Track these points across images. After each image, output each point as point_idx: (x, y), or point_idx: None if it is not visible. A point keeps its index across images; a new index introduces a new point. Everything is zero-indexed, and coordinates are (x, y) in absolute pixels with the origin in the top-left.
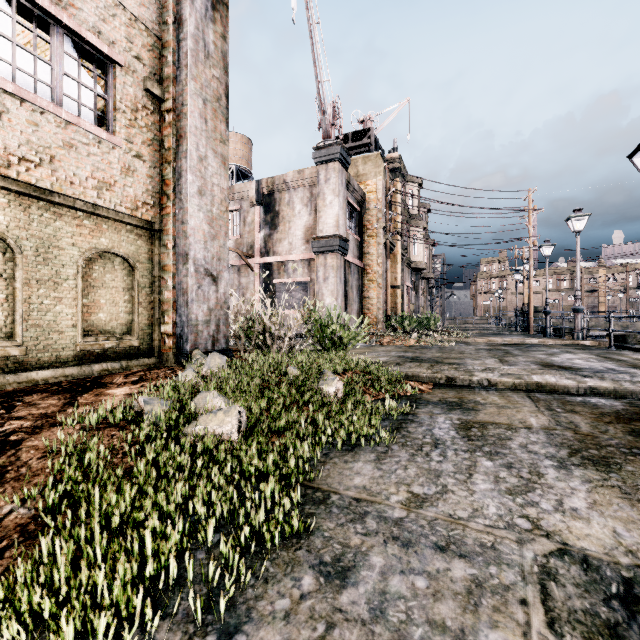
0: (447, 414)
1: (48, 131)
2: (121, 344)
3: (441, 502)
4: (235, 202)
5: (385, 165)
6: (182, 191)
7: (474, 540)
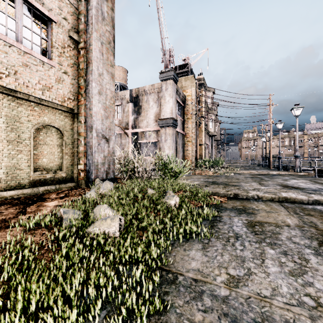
0: (238, 216)
1: (13, 57)
2: (55, 176)
3: (250, 282)
4: (119, 101)
5: (196, 82)
6: (89, 92)
7: (280, 317)
